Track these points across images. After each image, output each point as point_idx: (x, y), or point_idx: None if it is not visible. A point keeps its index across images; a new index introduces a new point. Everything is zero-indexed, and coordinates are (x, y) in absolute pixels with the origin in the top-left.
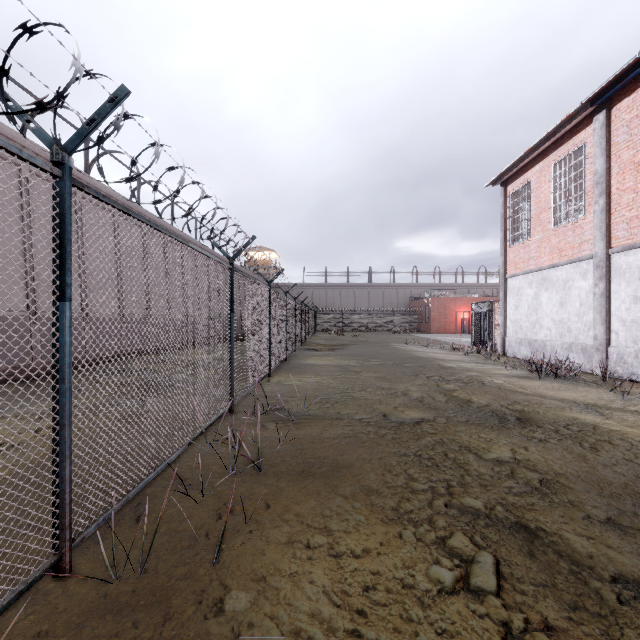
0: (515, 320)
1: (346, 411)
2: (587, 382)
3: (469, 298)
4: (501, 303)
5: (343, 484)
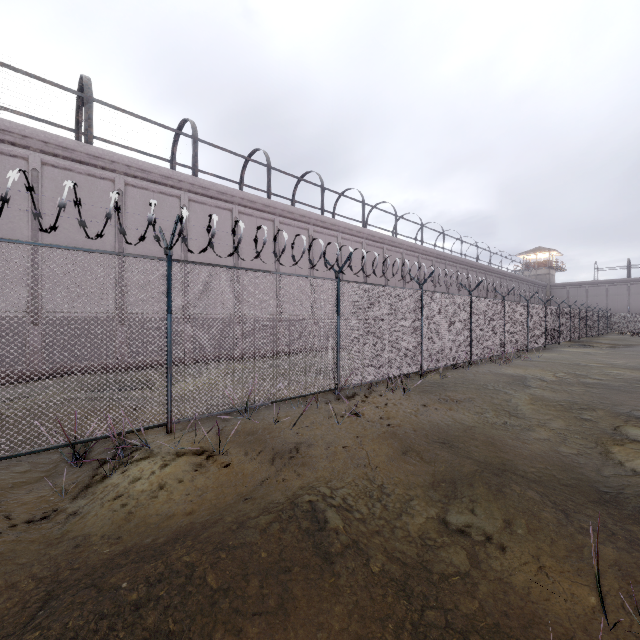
0: None
1: (560, 361)
2: None
3: None
4: None
5: (538, 367)
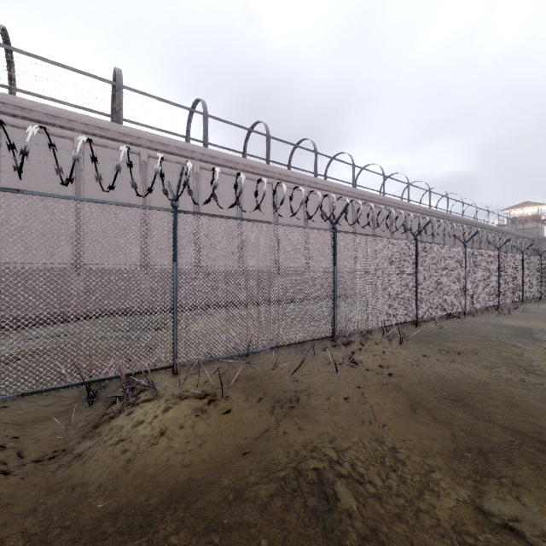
0: None
1: None
2: None
3: None
4: None
5: (540, 319)
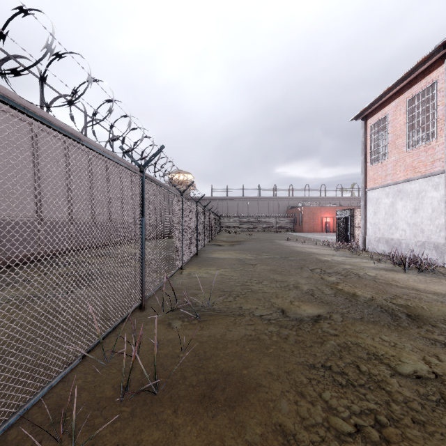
0: (374, 223)
1: (247, 306)
2: (445, 275)
3: (331, 207)
4: (362, 210)
5: (251, 422)
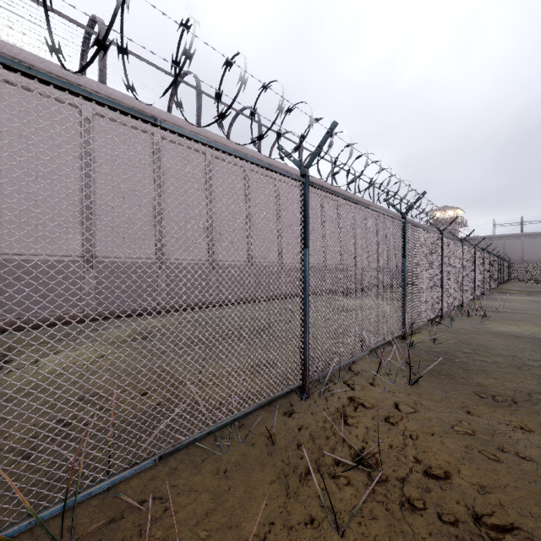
0: None
1: (531, 312)
2: None
3: None
4: None
5: (523, 321)
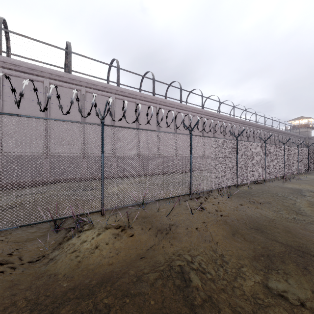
0: None
1: None
2: None
3: None
4: None
5: (307, 184)
